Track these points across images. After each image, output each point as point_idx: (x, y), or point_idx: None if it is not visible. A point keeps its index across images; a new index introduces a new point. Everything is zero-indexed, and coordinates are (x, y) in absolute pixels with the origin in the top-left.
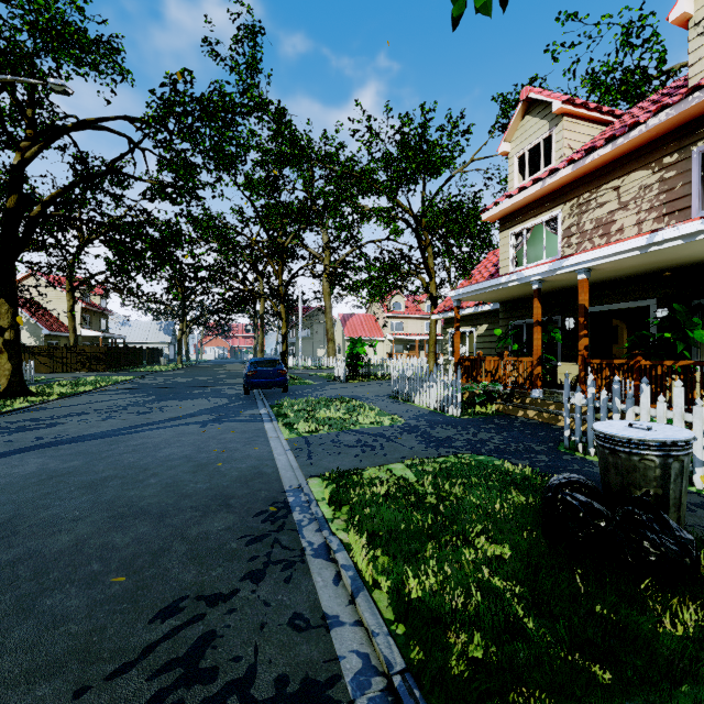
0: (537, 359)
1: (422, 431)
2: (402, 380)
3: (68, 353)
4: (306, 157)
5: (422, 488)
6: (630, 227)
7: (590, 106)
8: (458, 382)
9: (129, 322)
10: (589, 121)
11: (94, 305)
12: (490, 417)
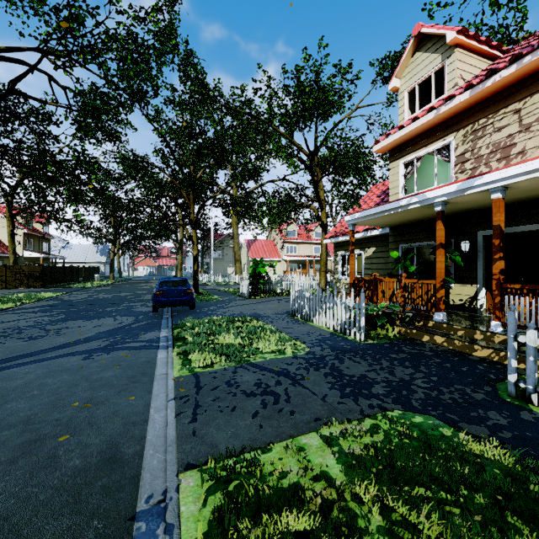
0: (441, 282)
1: (331, 366)
2: (300, 299)
3: (7, 272)
4: (213, 98)
5: (361, 511)
6: (534, 148)
7: (480, 39)
8: (361, 305)
9: (70, 246)
10: (478, 54)
11: (36, 230)
12: (395, 342)
